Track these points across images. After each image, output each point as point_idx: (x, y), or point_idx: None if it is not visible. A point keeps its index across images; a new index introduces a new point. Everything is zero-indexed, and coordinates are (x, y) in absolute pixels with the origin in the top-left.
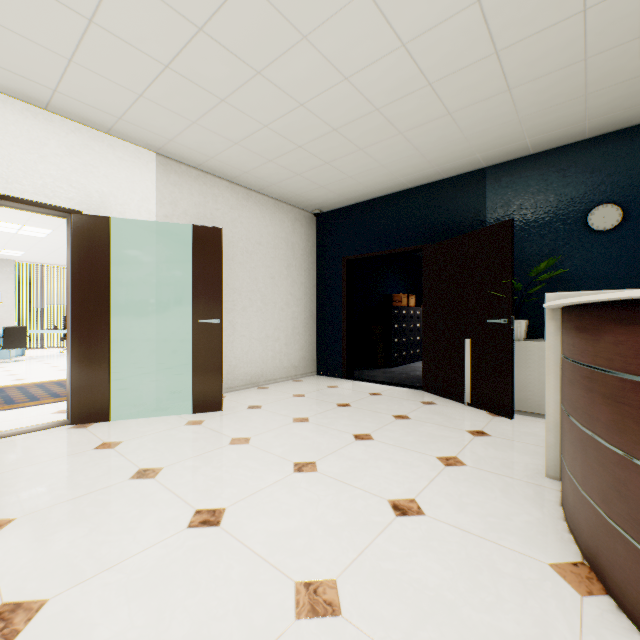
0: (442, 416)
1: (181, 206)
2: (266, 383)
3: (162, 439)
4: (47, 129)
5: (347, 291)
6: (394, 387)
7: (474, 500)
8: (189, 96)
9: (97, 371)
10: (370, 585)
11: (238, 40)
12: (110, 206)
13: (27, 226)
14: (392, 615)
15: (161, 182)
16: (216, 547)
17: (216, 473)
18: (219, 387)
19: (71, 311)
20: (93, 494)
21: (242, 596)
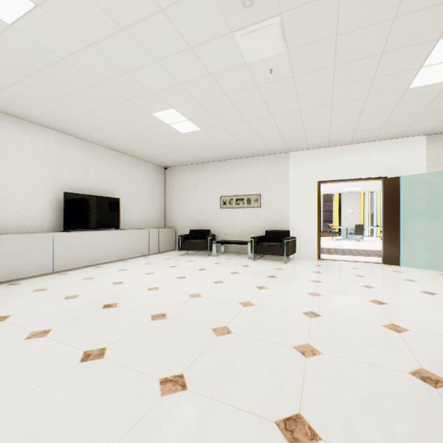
0: None
1: None
2: None
3: (422, 275)
4: (373, 148)
5: None
6: None
7: None
8: (437, 113)
9: (393, 243)
10: None
11: None
12: (400, 170)
13: None
14: None
15: (429, 149)
16: (426, 297)
17: (442, 288)
18: None
19: (382, 218)
20: (388, 279)
21: (428, 303)
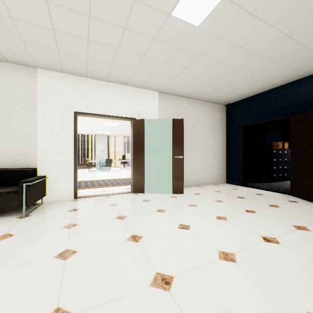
0: (300, 208)
1: (167, 111)
2: (201, 185)
3: (163, 201)
4: (126, 92)
5: (243, 142)
6: (271, 192)
7: (310, 244)
8: (172, 70)
9: (140, 175)
10: (249, 258)
11: (193, 47)
12: (144, 115)
13: (113, 123)
14: (258, 268)
15: (160, 103)
16: (188, 235)
17: (185, 214)
18: (182, 184)
19: (133, 153)
20: (146, 214)
21: (199, 249)
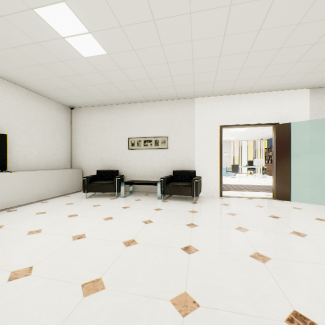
0: None
1: (322, 108)
2: None
3: (321, 212)
4: (267, 98)
5: None
6: None
7: None
8: None
9: (285, 181)
10: None
11: None
12: (288, 118)
13: (241, 128)
14: None
15: (311, 100)
16: None
17: None
18: None
19: (275, 159)
20: (302, 219)
21: None
